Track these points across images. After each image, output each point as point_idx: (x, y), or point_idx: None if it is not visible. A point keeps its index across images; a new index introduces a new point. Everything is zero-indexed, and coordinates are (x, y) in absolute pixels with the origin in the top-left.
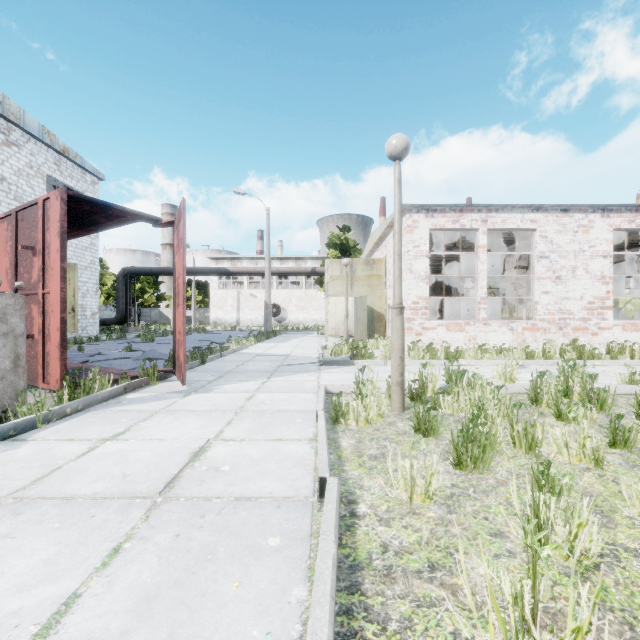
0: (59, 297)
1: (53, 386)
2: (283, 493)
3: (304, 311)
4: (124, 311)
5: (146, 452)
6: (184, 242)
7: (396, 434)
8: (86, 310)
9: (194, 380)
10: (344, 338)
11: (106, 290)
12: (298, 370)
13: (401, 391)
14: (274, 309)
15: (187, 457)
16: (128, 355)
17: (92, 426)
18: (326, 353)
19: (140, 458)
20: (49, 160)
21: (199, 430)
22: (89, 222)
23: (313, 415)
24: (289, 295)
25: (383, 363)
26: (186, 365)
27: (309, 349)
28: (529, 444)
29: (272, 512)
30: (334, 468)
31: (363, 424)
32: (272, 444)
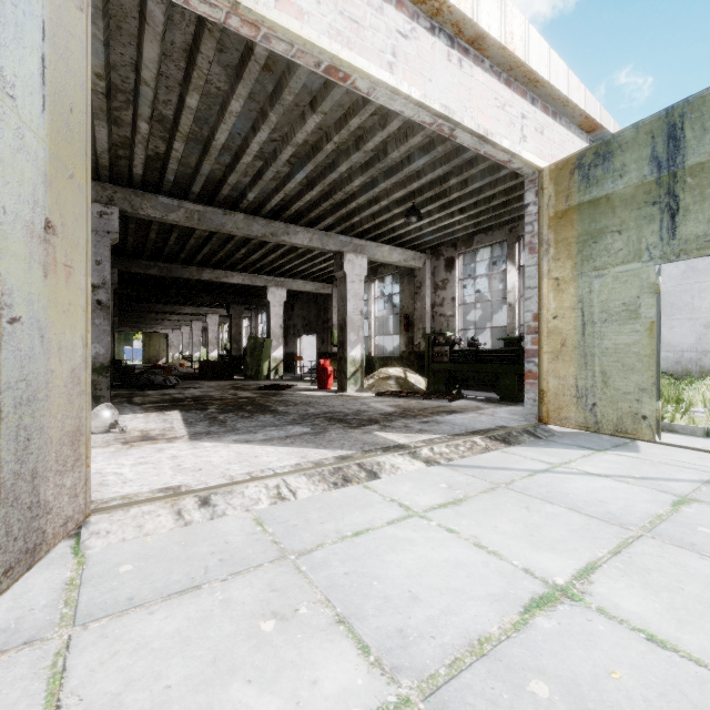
0: None
1: None
2: None
3: None
4: None
5: None
6: None
7: None
8: None
9: None
10: None
11: None
12: None
13: None
14: None
15: None
16: None
17: None
18: None
19: None
20: None
21: None
22: None
23: None
24: None
25: None
26: None
27: None
28: None
29: None
30: None
31: None
32: None
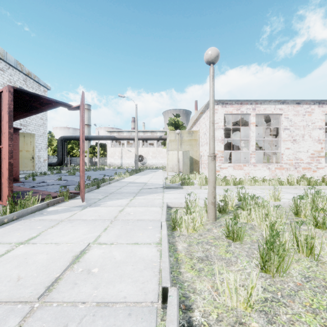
0: (7, 150)
1: (4, 203)
2: (134, 297)
3: (156, 159)
4: (61, 159)
5: (43, 255)
6: (83, 117)
7: (213, 239)
8: (40, 158)
9: (91, 198)
10: (177, 173)
11: (53, 148)
12: (151, 192)
13: (214, 208)
14: (140, 158)
15: (69, 260)
16: (58, 183)
17: (17, 232)
18: (167, 181)
19: (36, 261)
20: (20, 78)
21: (85, 235)
22: (31, 107)
23: (159, 223)
24: (148, 150)
25: (199, 187)
26: (88, 189)
27: (158, 179)
28: (308, 250)
29: (123, 321)
30: (173, 270)
31: (191, 231)
32: (131, 247)
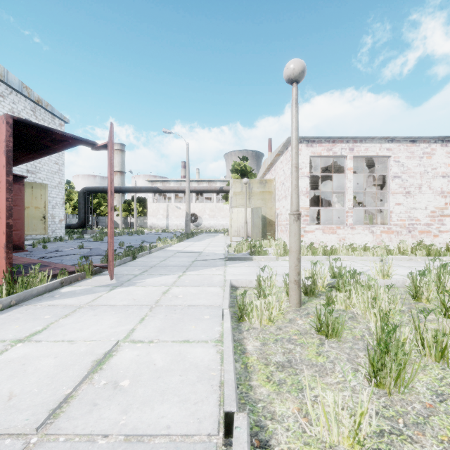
0: (4, 206)
1: (0, 281)
2: (182, 427)
3: (214, 218)
4: (84, 218)
5: (49, 359)
6: (112, 160)
7: (298, 334)
8: (55, 218)
9: (123, 274)
10: (244, 239)
11: (73, 203)
12: (208, 265)
13: (298, 289)
14: (193, 217)
15: (88, 367)
16: (79, 252)
17: (14, 323)
18: (230, 250)
19: (39, 368)
20: (27, 107)
21: (112, 329)
22: (39, 146)
23: (219, 311)
24: (204, 207)
25: (275, 259)
26: (119, 261)
27: (217, 247)
28: (438, 351)
29: None
30: (241, 383)
31: (266, 322)
32: (178, 347)
